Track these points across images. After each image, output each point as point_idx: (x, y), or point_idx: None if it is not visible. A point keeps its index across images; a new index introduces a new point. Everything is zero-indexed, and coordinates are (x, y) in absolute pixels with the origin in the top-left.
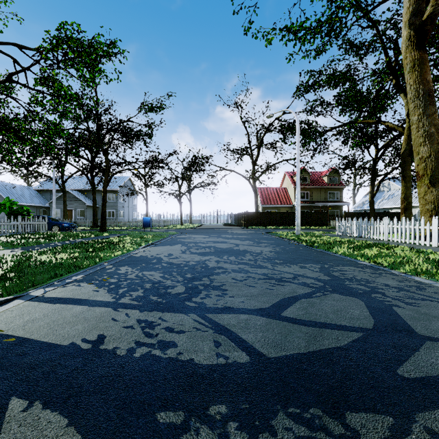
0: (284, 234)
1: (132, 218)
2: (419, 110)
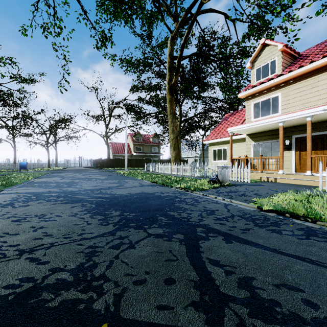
0: (119, 171)
1: None
2: (171, 119)
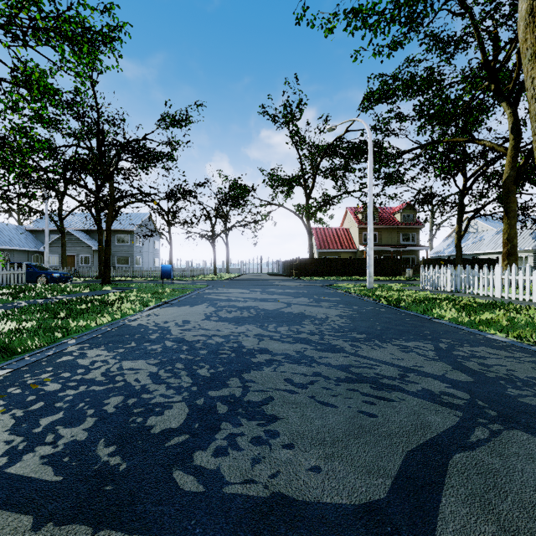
0: (351, 288)
1: (152, 266)
2: None
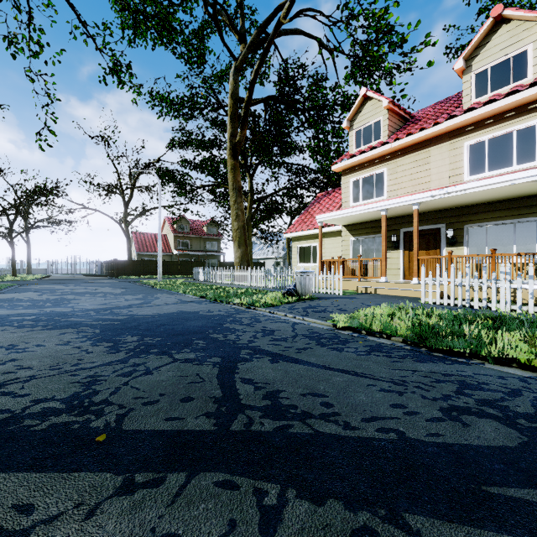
0: (148, 282)
1: None
2: (234, 198)
